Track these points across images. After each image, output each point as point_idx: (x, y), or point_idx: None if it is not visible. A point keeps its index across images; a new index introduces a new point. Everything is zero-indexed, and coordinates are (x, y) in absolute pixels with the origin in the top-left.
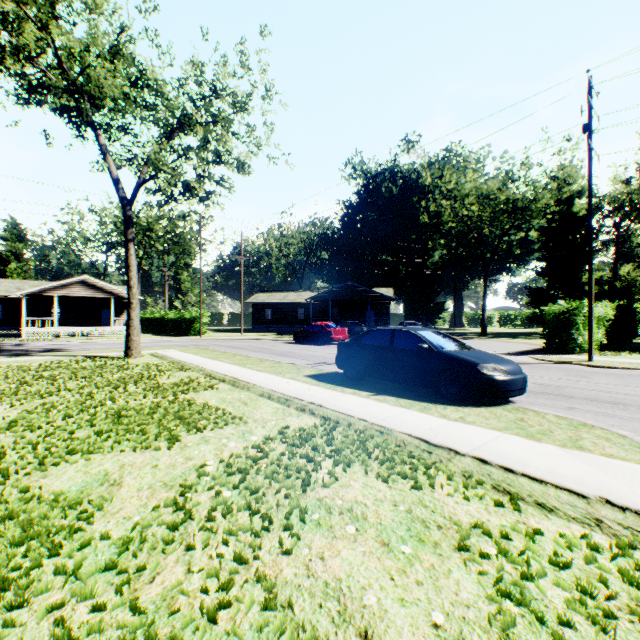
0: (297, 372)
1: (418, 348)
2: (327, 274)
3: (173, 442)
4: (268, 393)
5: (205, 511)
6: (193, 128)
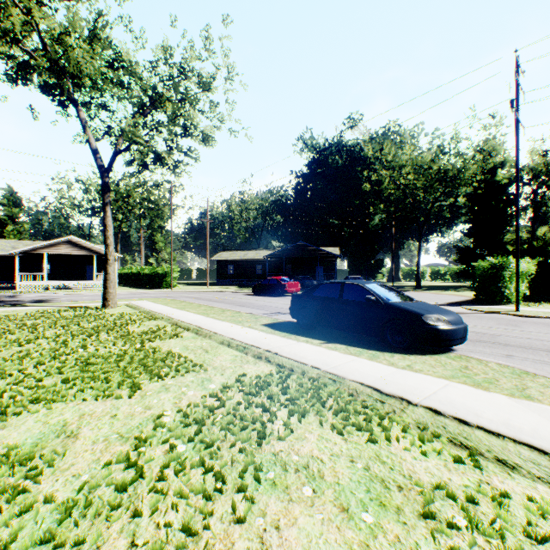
0: (255, 321)
1: (366, 300)
2: (282, 235)
3: (134, 390)
4: (228, 341)
5: (157, 468)
6: (163, 104)
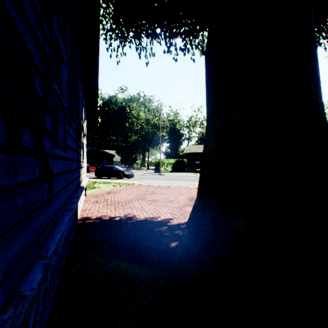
0: None
1: (114, 169)
2: None
3: None
4: None
5: None
6: None
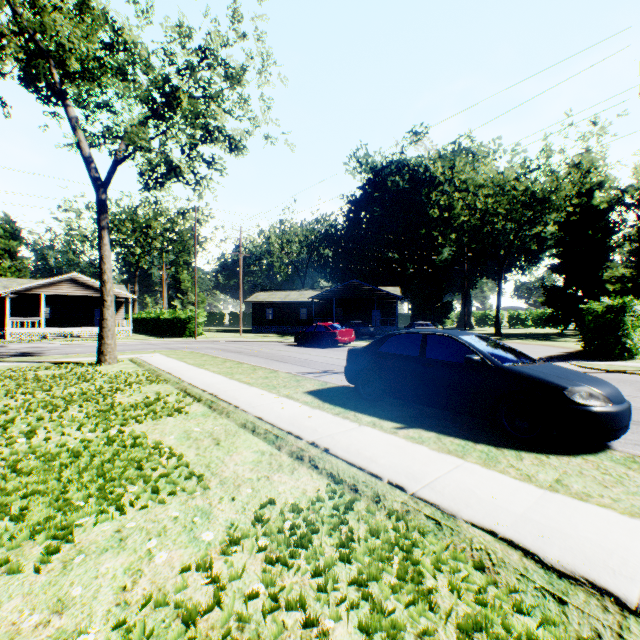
0: (295, 386)
1: (466, 361)
2: (331, 272)
3: (54, 549)
4: (252, 423)
5: None
6: (178, 100)
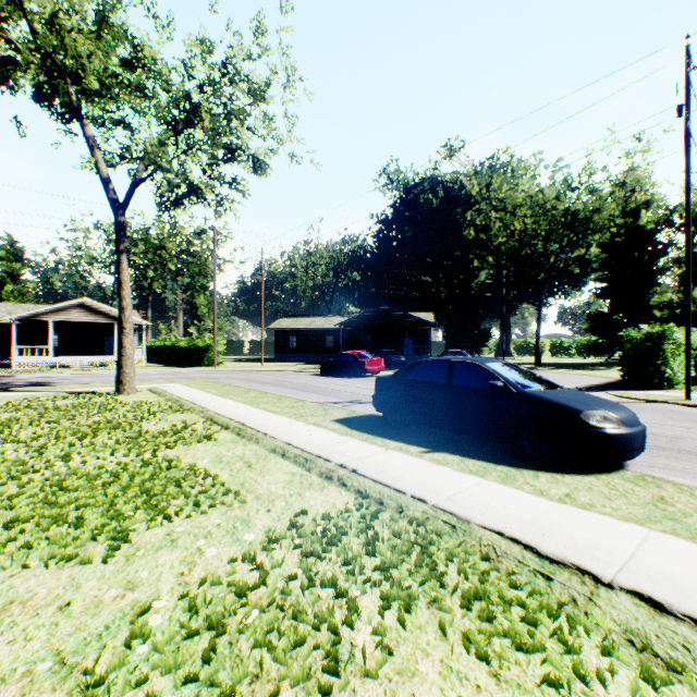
0: (323, 415)
1: (490, 387)
2: (359, 297)
3: (116, 546)
4: (282, 448)
5: None
6: (199, 118)
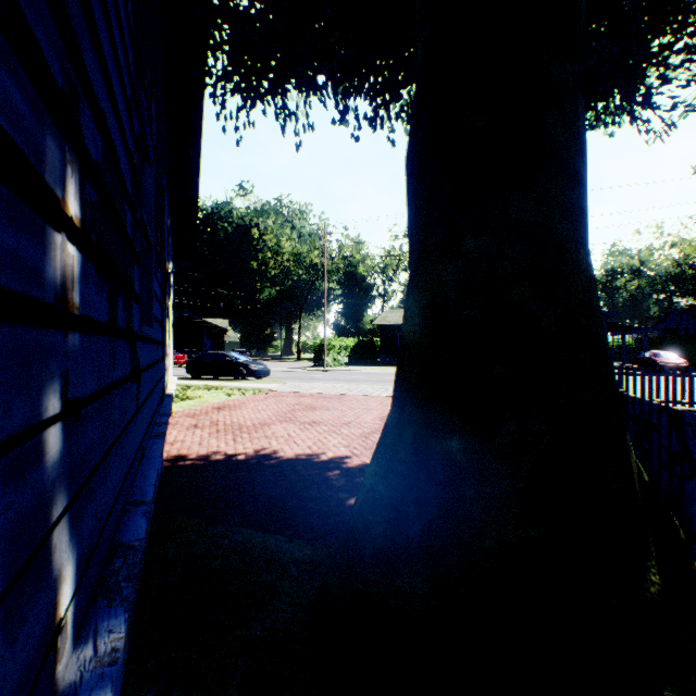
0: None
1: (227, 360)
2: None
3: None
4: None
5: None
6: None
